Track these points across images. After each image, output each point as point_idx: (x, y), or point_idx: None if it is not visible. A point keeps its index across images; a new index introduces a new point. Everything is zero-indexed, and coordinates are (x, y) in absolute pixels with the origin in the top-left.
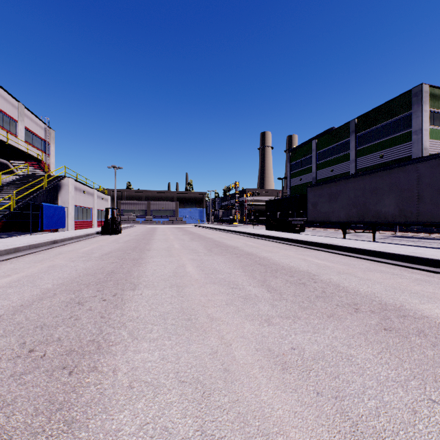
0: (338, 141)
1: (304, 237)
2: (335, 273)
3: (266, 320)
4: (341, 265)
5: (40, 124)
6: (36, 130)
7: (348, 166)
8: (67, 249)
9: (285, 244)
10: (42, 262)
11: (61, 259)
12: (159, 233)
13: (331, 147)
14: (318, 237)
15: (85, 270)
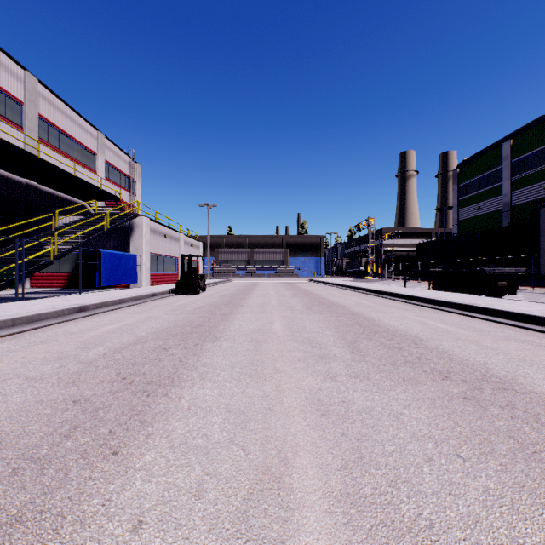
0: None
1: None
2: None
3: None
4: None
5: (123, 157)
6: (118, 164)
7: None
8: (77, 328)
9: (536, 331)
10: None
11: None
12: (258, 292)
13: (543, 148)
14: None
15: None
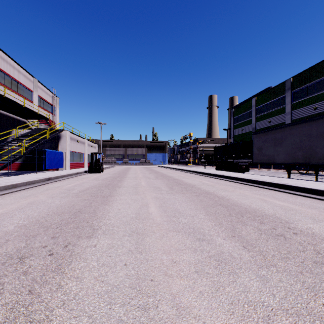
0: (275, 97)
1: (253, 177)
2: (311, 220)
3: (265, 319)
4: (308, 209)
5: (49, 93)
6: (46, 97)
7: (284, 117)
8: (55, 186)
9: (237, 183)
10: (27, 198)
11: (44, 195)
12: (131, 172)
13: (268, 103)
14: (266, 177)
15: (56, 208)
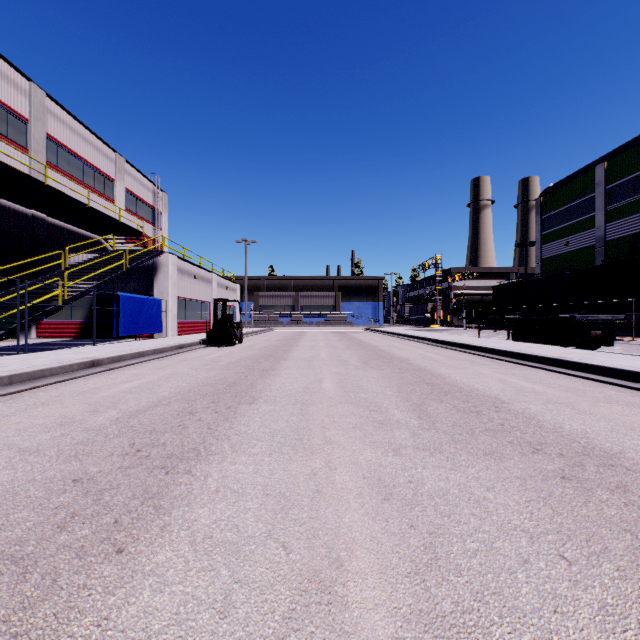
0: None
1: None
2: None
3: None
4: None
5: (147, 184)
6: (141, 193)
7: None
8: (87, 386)
9: None
10: None
11: None
12: (305, 343)
13: None
14: None
15: None
